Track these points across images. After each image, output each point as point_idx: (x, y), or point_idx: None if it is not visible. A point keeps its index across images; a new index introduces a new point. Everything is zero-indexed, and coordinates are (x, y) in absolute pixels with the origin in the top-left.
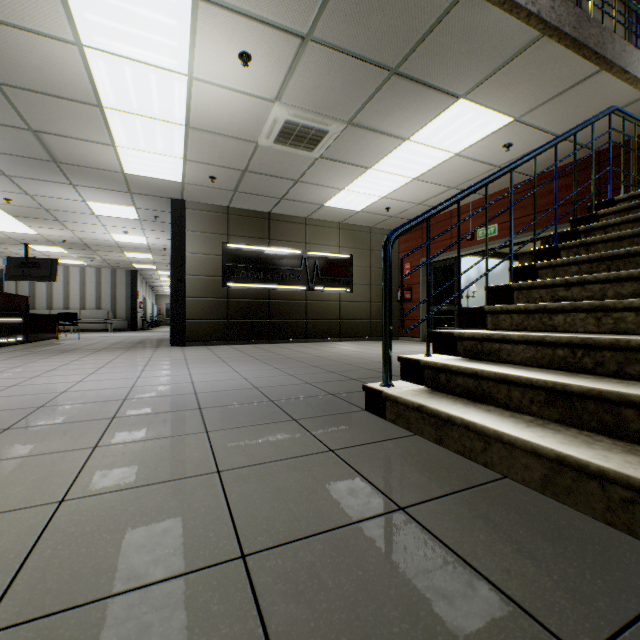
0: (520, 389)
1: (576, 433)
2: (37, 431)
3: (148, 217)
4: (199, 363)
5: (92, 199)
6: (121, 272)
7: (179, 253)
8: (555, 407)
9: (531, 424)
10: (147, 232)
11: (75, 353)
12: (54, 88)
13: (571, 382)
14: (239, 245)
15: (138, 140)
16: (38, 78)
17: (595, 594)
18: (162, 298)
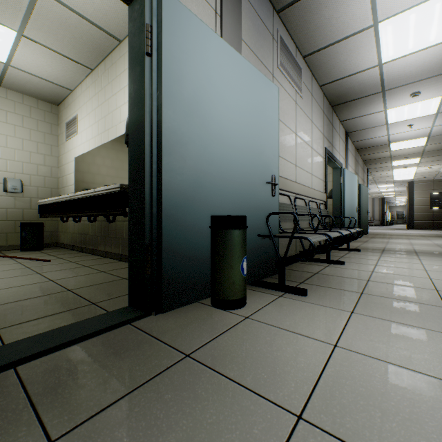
0: None
1: None
2: (395, 233)
3: (397, 185)
4: (418, 231)
5: (379, 185)
6: (376, 199)
7: (410, 199)
8: None
9: None
10: (395, 188)
11: (379, 229)
12: (383, 176)
13: None
14: (438, 193)
15: (400, 177)
16: (381, 176)
17: None
18: (393, 208)
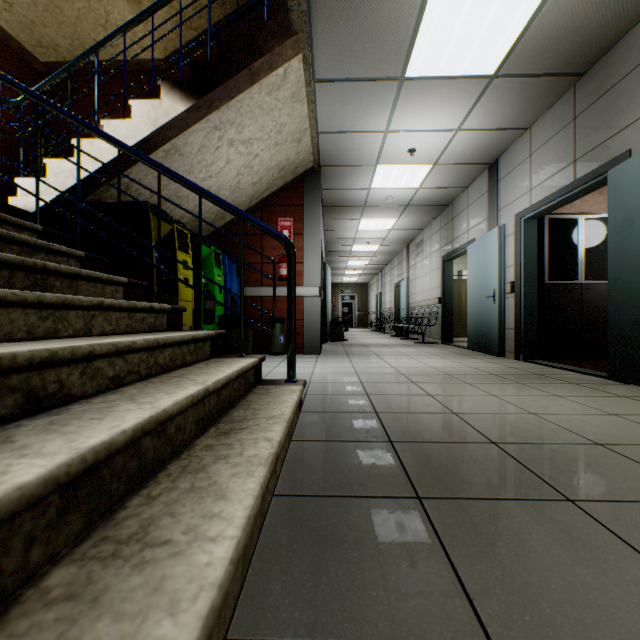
0: (0, 535)
1: (152, 504)
2: None
3: None
4: None
5: None
6: None
7: None
8: (79, 507)
9: (137, 546)
10: None
11: None
12: None
13: (103, 436)
14: None
15: None
16: None
17: (368, 507)
18: None
